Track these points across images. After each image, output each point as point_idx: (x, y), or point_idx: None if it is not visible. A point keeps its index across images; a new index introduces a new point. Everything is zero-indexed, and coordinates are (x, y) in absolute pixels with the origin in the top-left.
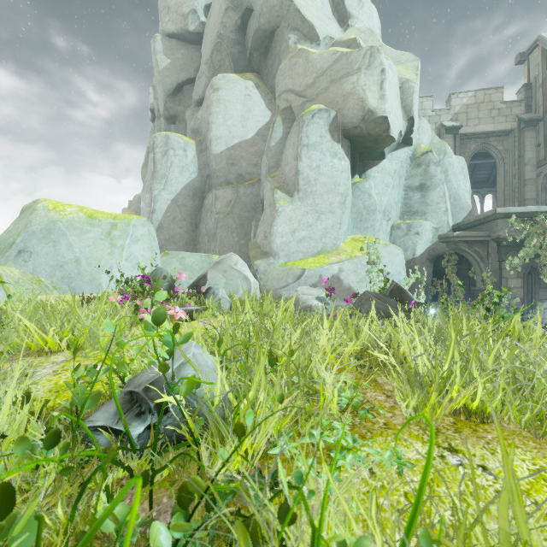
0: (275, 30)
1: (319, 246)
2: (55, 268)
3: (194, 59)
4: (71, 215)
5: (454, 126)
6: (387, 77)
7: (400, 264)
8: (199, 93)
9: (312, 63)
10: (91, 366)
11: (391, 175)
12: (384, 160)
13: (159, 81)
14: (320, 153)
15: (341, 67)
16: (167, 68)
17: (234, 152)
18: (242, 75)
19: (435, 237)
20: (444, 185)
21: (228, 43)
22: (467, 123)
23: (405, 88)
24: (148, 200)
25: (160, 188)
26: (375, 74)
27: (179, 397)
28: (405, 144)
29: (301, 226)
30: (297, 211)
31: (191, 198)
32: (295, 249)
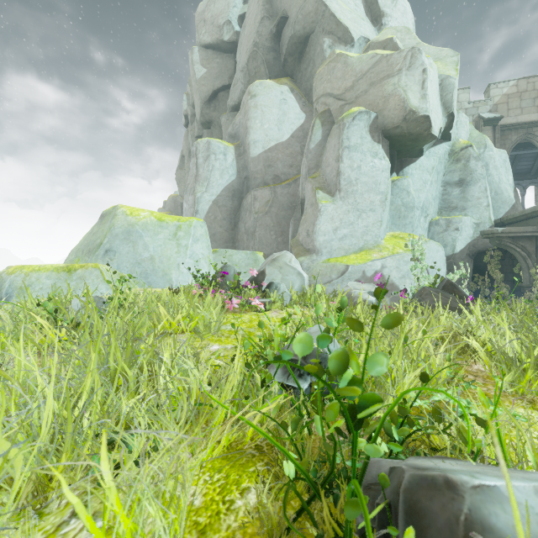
0: (310, 35)
1: (360, 243)
2: (134, 265)
3: (228, 67)
4: (145, 219)
5: (493, 117)
6: (429, 76)
7: (440, 260)
8: (235, 99)
9: (351, 67)
10: (247, 341)
11: (429, 172)
12: (421, 156)
13: (196, 90)
14: (361, 154)
15: (381, 69)
16: (204, 77)
17: (271, 154)
18: (277, 80)
19: (476, 232)
20: (485, 180)
21: (264, 50)
22: (507, 114)
23: (445, 85)
24: (191, 202)
25: (202, 190)
26: (416, 75)
27: None
28: (443, 140)
29: (342, 225)
30: (339, 210)
31: (230, 199)
32: (337, 246)
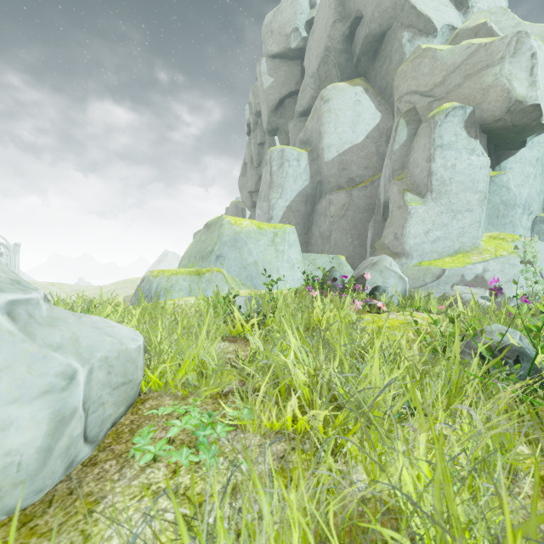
0: (386, 32)
1: (455, 246)
2: (241, 269)
3: (295, 73)
4: (247, 228)
5: None
6: (538, 61)
7: None
8: (303, 105)
9: (440, 61)
10: (428, 336)
11: (533, 164)
12: (522, 148)
13: (263, 99)
14: (456, 152)
15: (478, 59)
16: (271, 87)
17: (345, 157)
18: (350, 82)
19: None
20: None
21: (335, 54)
22: None
23: None
24: (266, 208)
25: (276, 197)
26: (523, 61)
27: (543, 356)
28: None
29: (435, 227)
30: (431, 212)
31: (303, 204)
32: (429, 249)
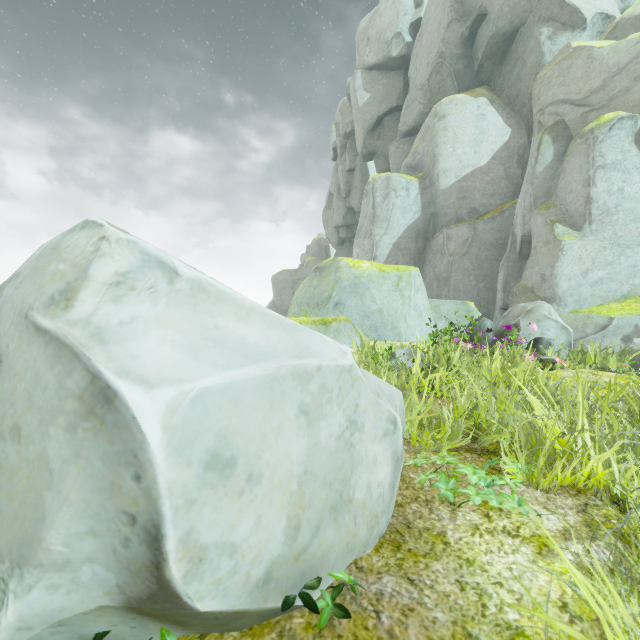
0: (518, 29)
1: (624, 289)
2: (363, 318)
3: (396, 86)
4: (368, 271)
5: None
6: None
7: None
8: (409, 123)
9: (599, 61)
10: None
11: None
12: None
13: (358, 119)
14: (623, 172)
15: None
16: (367, 103)
17: (465, 184)
18: (470, 93)
19: None
20: None
21: (451, 60)
22: None
23: None
24: (368, 246)
25: (381, 233)
26: None
27: None
28: None
29: (596, 266)
30: (590, 247)
31: (413, 240)
32: (588, 293)
